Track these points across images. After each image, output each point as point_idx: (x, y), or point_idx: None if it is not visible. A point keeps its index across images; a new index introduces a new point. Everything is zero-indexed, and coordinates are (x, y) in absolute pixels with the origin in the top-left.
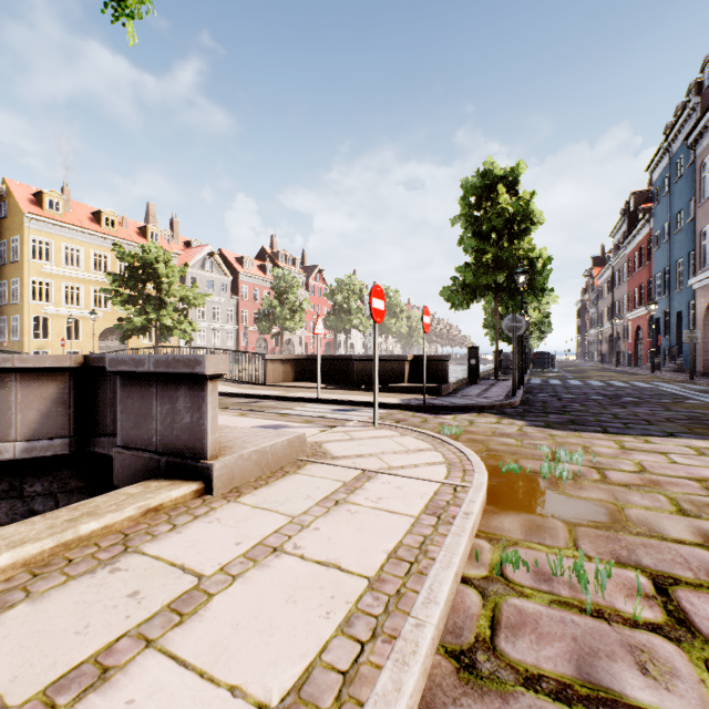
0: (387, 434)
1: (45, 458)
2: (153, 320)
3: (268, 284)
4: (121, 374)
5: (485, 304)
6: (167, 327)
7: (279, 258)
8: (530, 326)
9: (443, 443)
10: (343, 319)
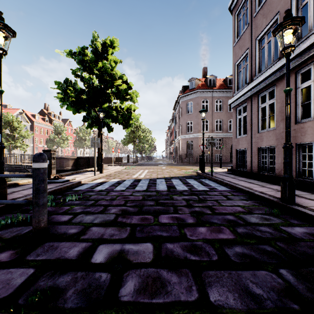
0: (115, 166)
1: (70, 170)
2: (13, 144)
3: (47, 126)
4: (91, 158)
5: (132, 144)
6: (16, 146)
7: (52, 115)
8: (145, 149)
9: (122, 166)
10: (83, 143)
